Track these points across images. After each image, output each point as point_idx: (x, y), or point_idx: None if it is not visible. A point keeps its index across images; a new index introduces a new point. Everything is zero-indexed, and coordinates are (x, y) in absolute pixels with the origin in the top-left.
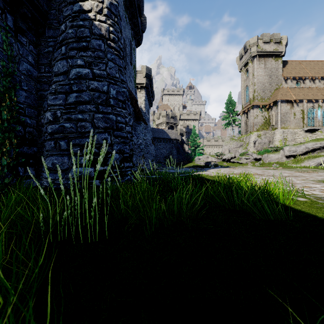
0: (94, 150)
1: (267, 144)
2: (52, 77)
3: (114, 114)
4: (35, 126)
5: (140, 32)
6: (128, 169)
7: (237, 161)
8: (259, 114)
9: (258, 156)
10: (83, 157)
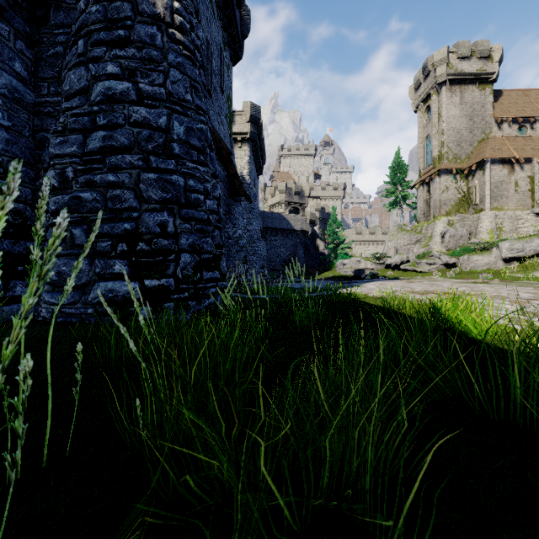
0: (140, 245)
1: (466, 237)
2: (62, 103)
3: (181, 174)
4: (29, 199)
5: (239, 35)
6: (211, 285)
7: (413, 269)
8: (451, 185)
9: (452, 259)
10: (118, 259)
